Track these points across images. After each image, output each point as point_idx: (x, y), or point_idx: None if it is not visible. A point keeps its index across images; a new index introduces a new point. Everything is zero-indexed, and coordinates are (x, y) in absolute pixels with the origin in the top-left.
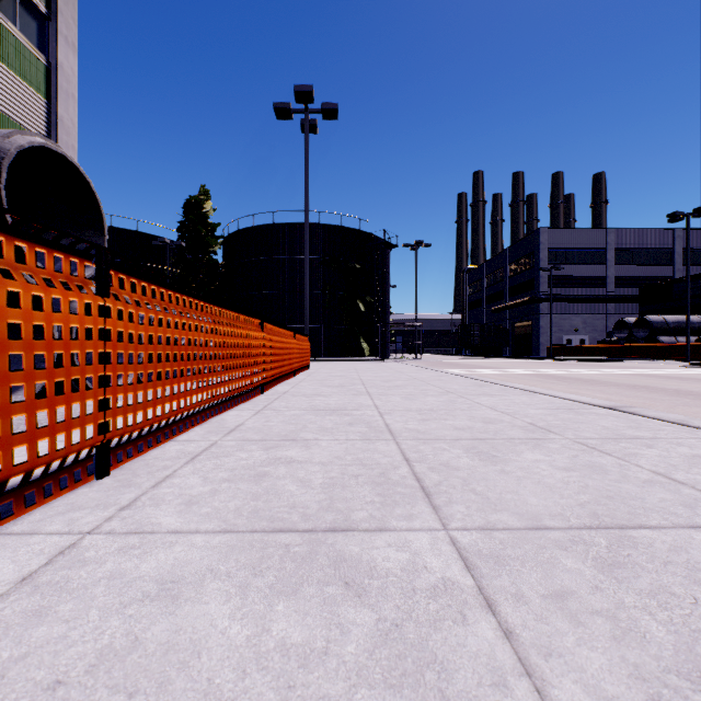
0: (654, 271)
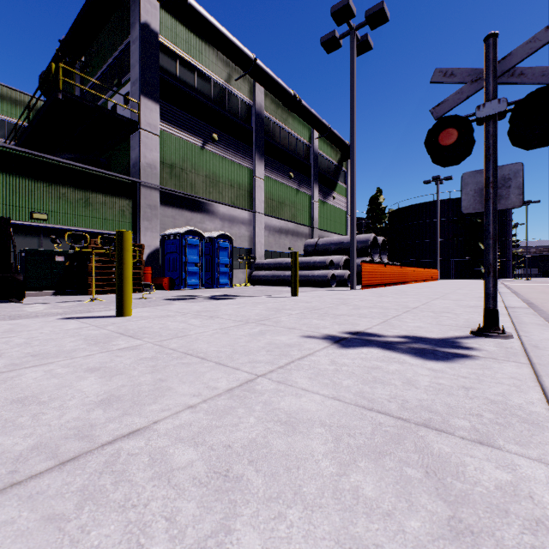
0: None
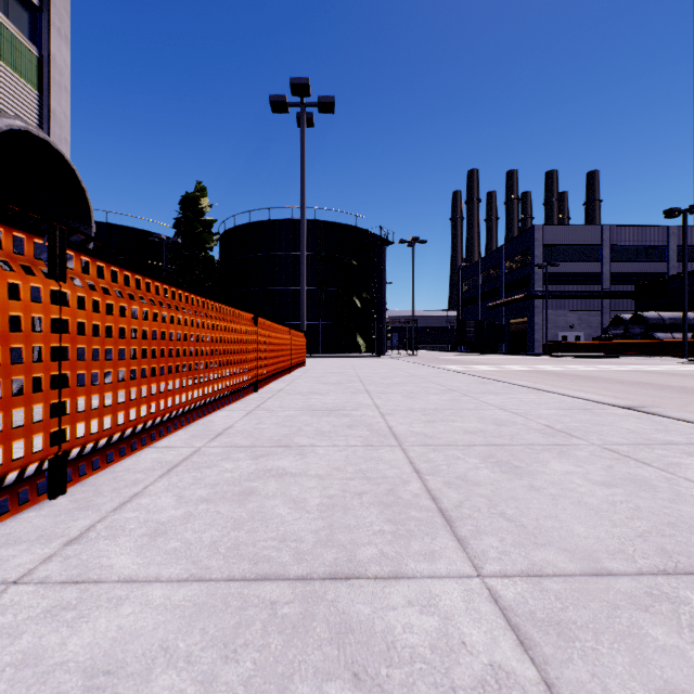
0: (649, 267)
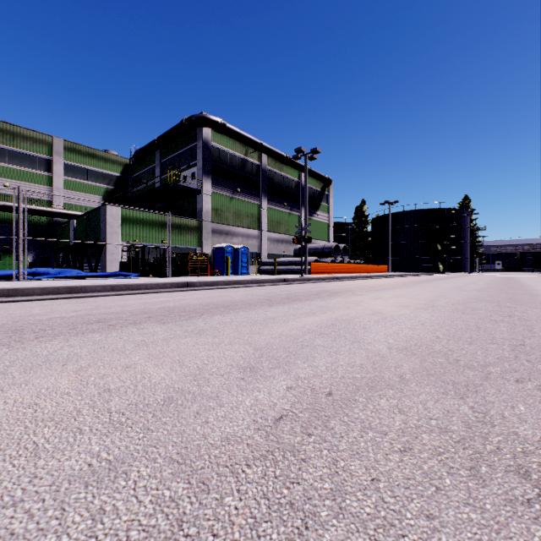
0: None
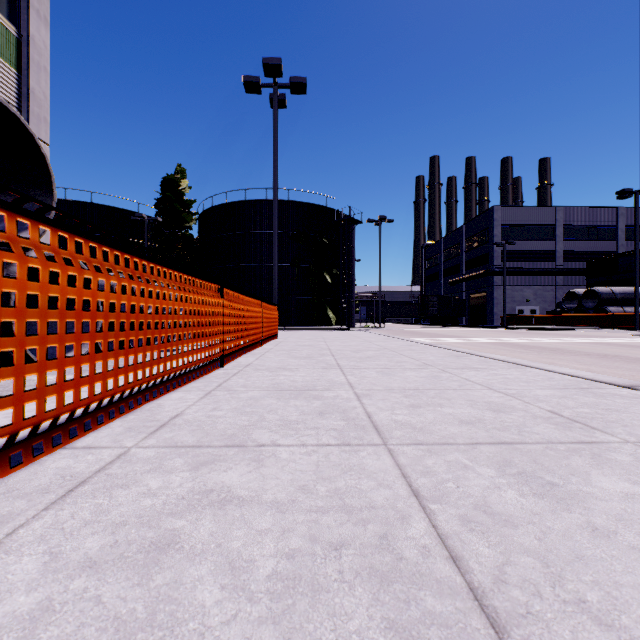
0: (599, 246)
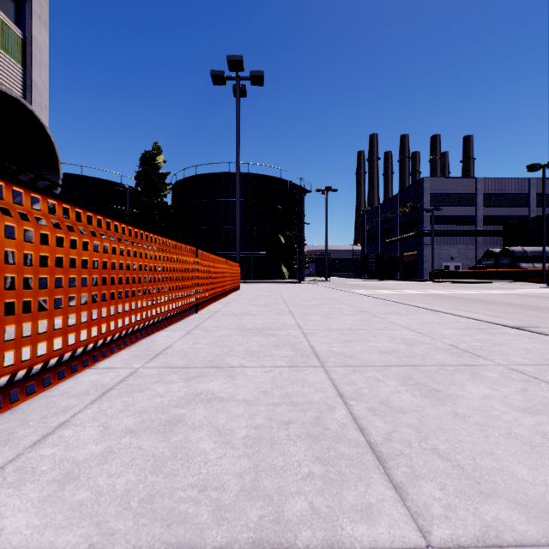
0: (514, 211)
